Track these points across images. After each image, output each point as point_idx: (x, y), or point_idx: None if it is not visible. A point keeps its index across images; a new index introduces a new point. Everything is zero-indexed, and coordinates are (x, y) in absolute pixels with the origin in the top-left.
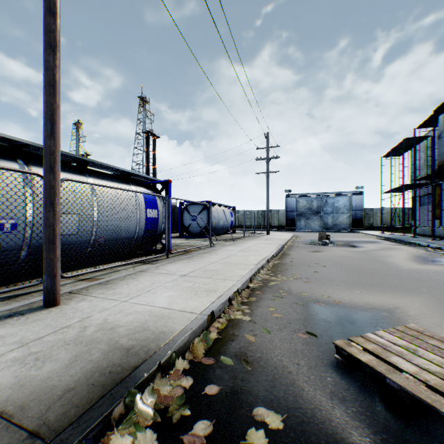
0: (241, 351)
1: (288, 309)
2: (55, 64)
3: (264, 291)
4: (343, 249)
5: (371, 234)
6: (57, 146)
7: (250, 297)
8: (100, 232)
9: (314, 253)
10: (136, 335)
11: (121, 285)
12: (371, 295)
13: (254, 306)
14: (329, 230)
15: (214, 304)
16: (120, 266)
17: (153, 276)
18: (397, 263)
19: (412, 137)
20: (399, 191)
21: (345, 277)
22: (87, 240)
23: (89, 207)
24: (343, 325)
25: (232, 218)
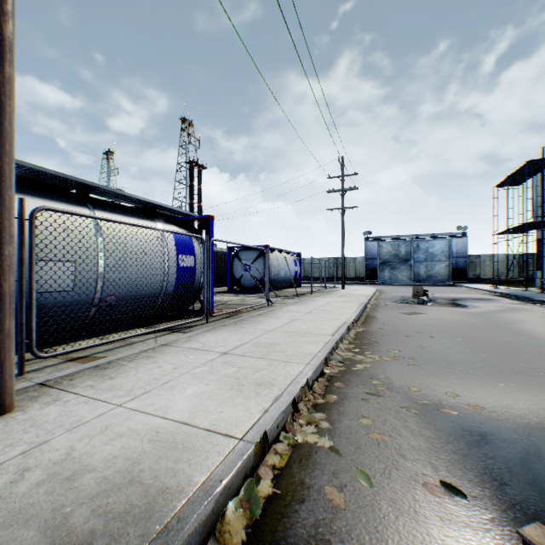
0: (320, 535)
1: (394, 422)
2: (1, 8)
3: (349, 382)
4: (450, 310)
5: (480, 289)
6: (7, 147)
7: (327, 395)
8: (109, 287)
9: (411, 316)
10: (110, 498)
11: (127, 370)
12: (526, 392)
13: (336, 414)
14: (422, 283)
15: (268, 416)
16: (135, 336)
17: (180, 354)
18: (537, 332)
19: (538, 159)
20: (519, 231)
21: (469, 356)
22: (88, 299)
23: (92, 252)
24: (504, 464)
25: (296, 268)
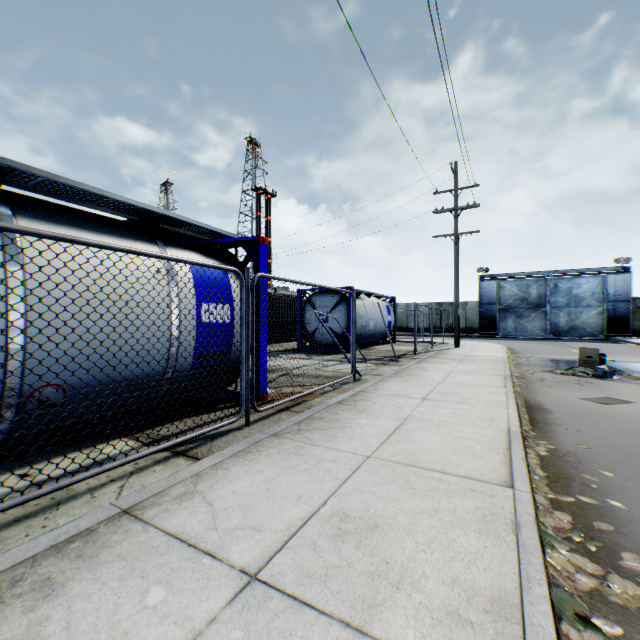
0: None
1: None
2: None
3: None
4: None
5: None
6: None
7: None
8: (42, 369)
9: (609, 407)
10: None
11: None
12: None
13: None
14: (561, 337)
15: None
16: (69, 485)
17: (133, 572)
18: None
19: None
20: None
21: None
22: None
23: None
24: None
25: (390, 317)
